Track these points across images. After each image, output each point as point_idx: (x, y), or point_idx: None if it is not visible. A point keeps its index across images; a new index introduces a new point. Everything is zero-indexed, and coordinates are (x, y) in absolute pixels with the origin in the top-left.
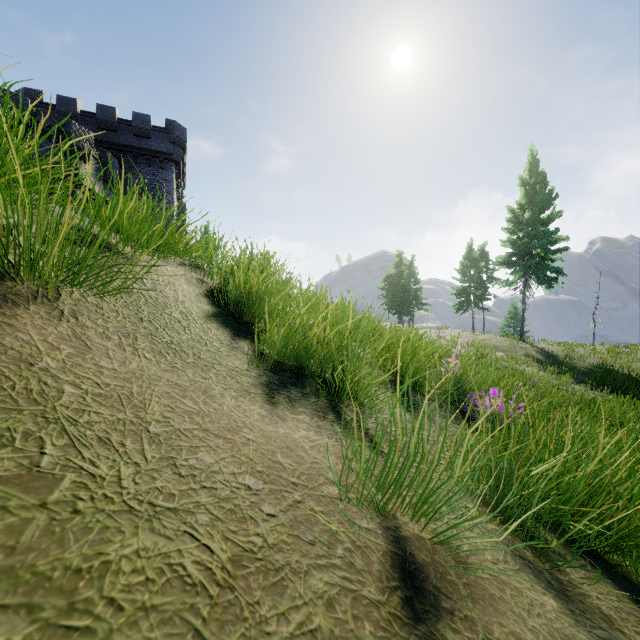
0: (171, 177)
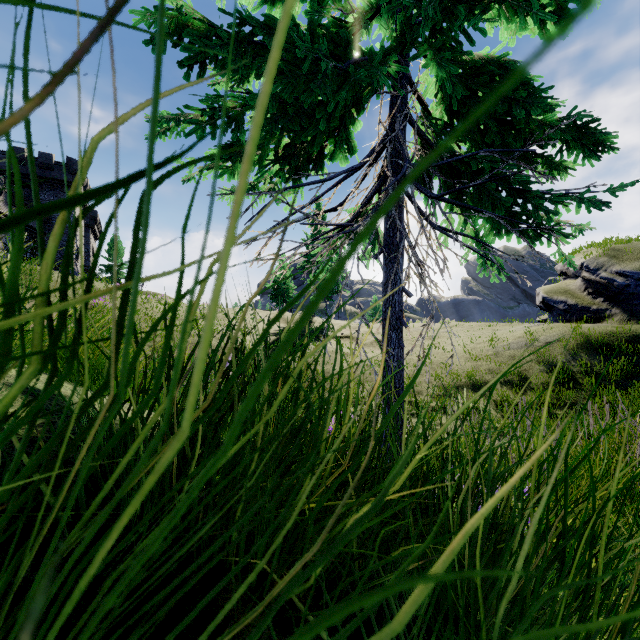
0: None
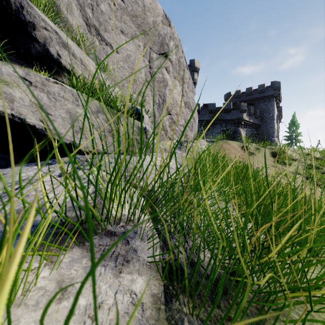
0: (273, 103)
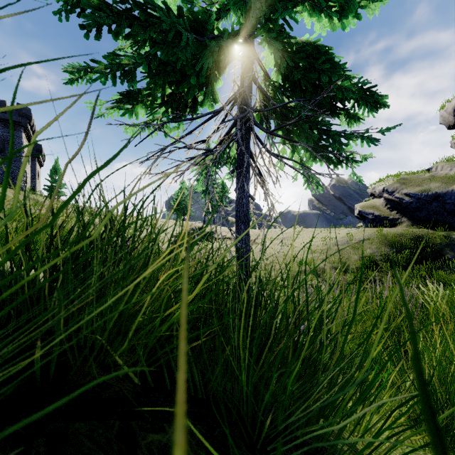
0: (20, 135)
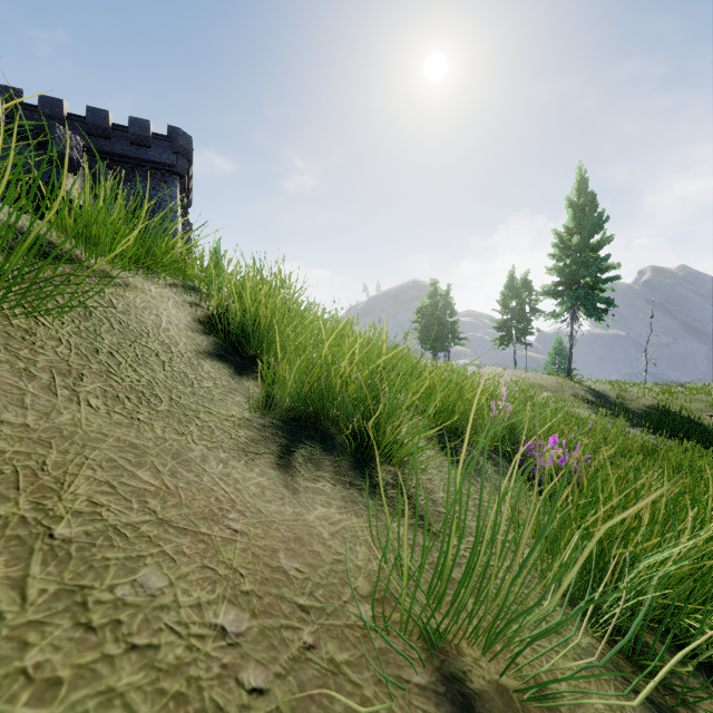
0: (174, 192)
